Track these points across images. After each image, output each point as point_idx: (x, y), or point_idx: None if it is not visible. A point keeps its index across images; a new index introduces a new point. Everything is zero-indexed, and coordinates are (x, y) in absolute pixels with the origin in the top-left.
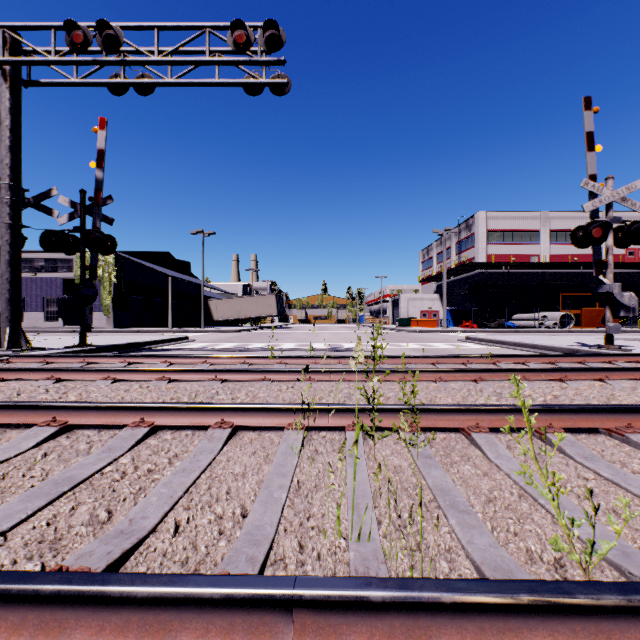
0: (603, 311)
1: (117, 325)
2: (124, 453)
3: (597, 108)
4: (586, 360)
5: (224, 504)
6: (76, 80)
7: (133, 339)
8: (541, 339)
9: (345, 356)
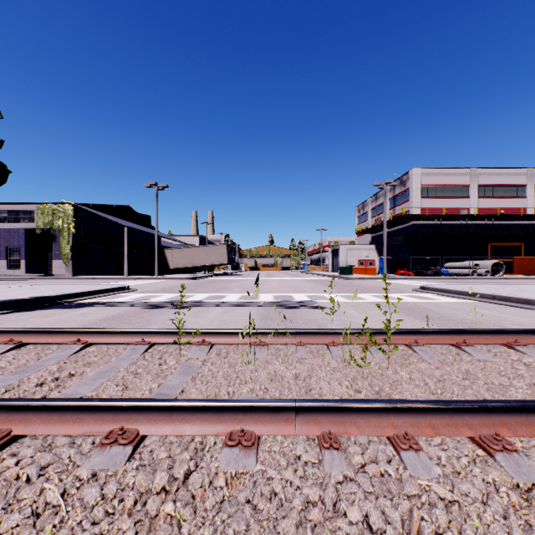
0: (534, 260)
1: (76, 273)
2: None
3: None
4: None
5: None
6: None
7: (59, 290)
8: (514, 290)
9: (309, 331)
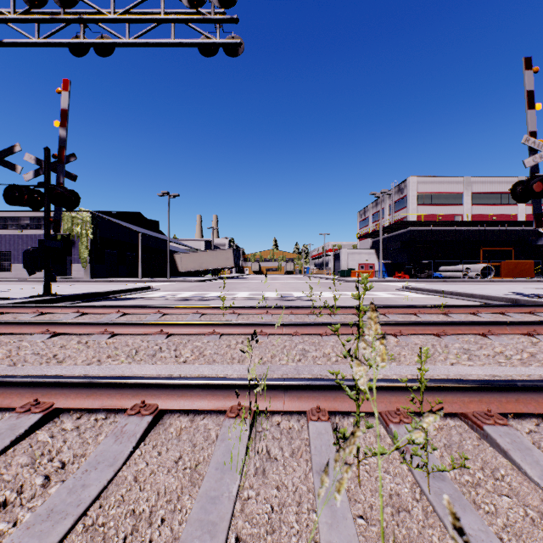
0: (520, 263)
1: (93, 276)
2: None
3: (537, 68)
4: (536, 310)
5: None
6: (37, 40)
7: (100, 288)
8: (474, 288)
9: (297, 306)
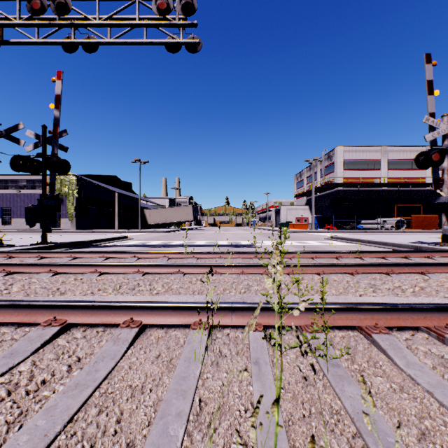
0: (427, 217)
1: (78, 227)
2: (25, 358)
3: (435, 62)
4: (432, 255)
5: (107, 446)
6: (37, 40)
7: (86, 238)
8: (387, 238)
9: (243, 252)
